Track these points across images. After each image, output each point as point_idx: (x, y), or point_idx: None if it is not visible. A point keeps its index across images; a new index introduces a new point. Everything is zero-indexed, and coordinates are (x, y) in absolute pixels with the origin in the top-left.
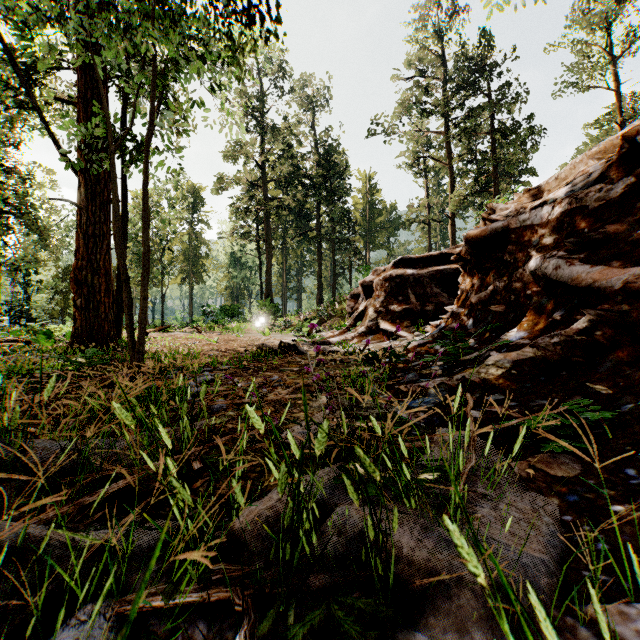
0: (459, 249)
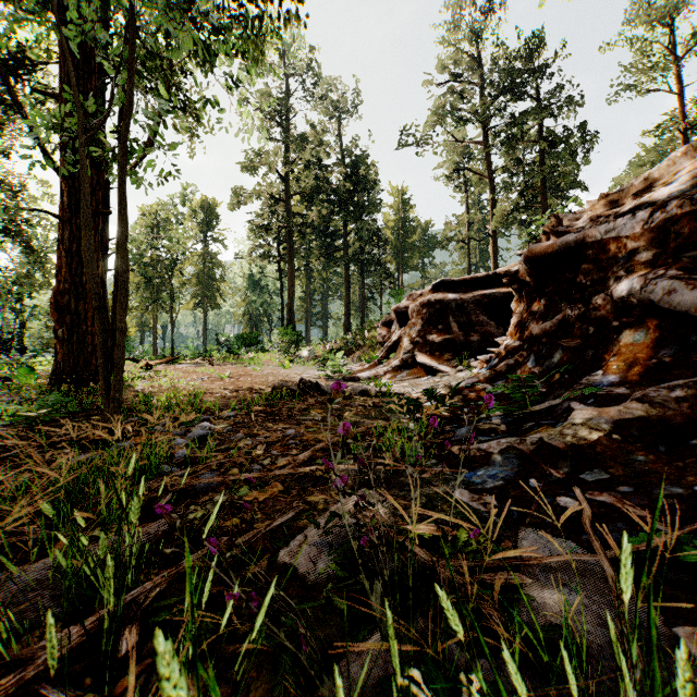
0: (514, 269)
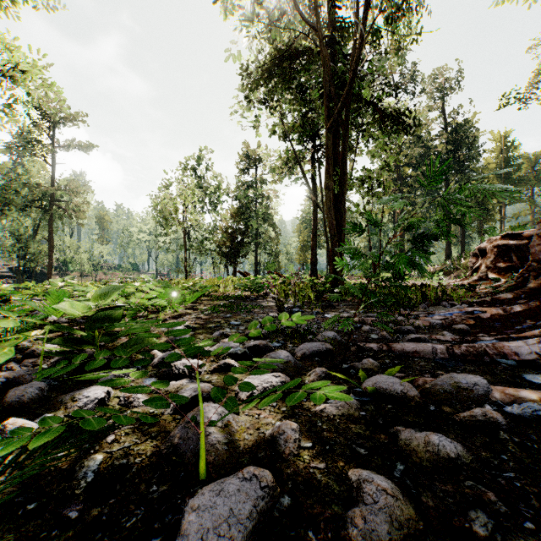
0: None
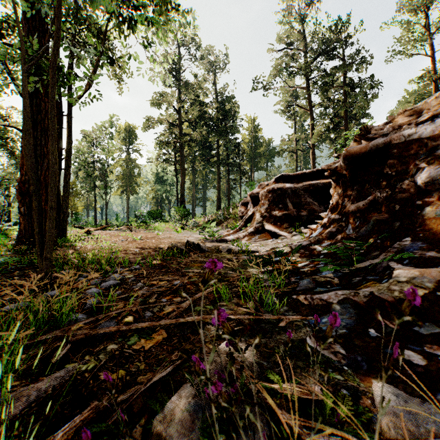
0: (334, 166)
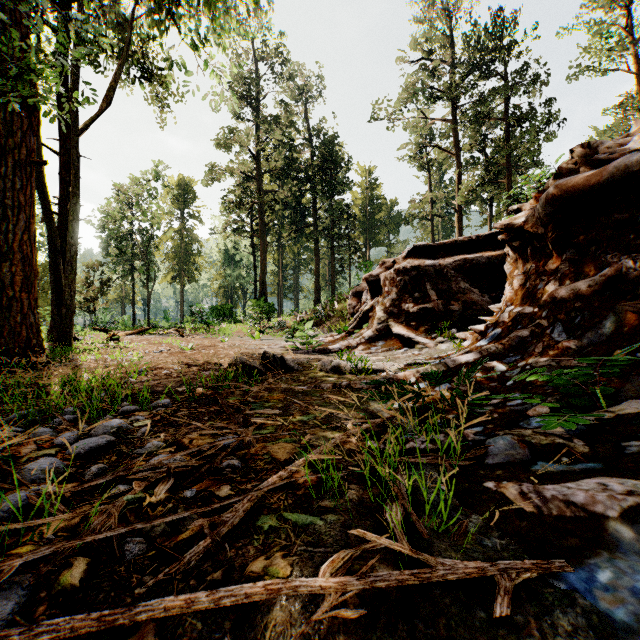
0: (518, 221)
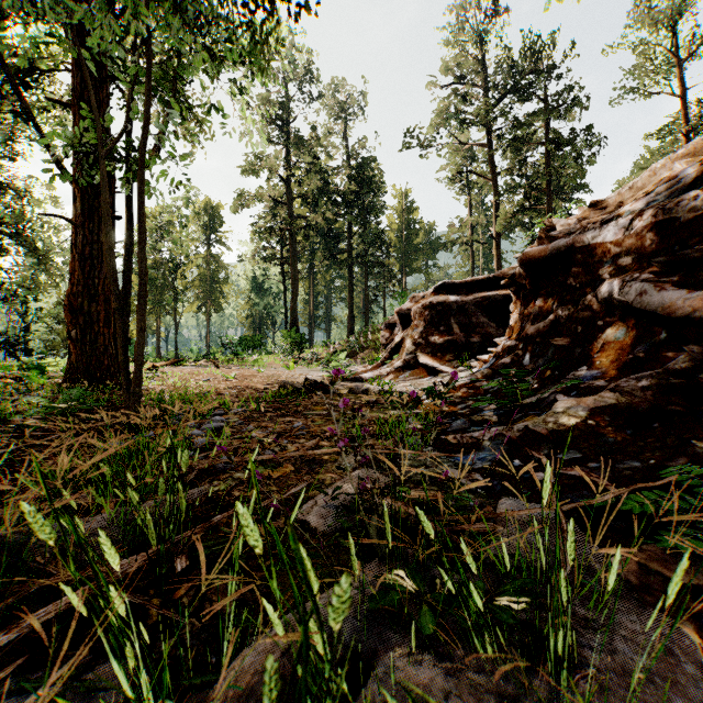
0: (511, 272)
